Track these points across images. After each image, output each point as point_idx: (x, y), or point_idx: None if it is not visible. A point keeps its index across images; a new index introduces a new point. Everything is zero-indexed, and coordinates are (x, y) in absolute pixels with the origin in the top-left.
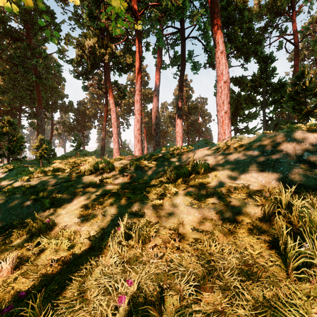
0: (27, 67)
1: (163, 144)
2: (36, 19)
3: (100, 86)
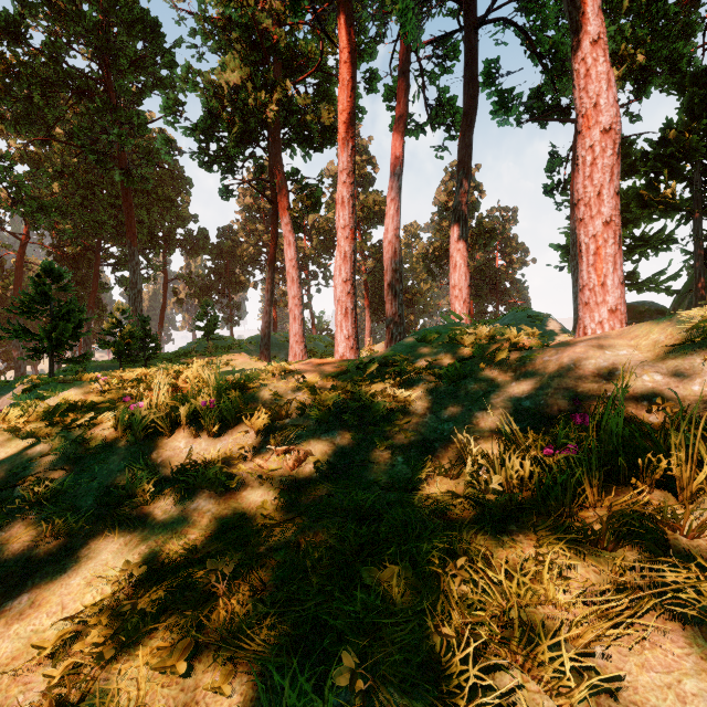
0: (101, 151)
1: (409, 322)
2: (122, 42)
3: (260, 186)
